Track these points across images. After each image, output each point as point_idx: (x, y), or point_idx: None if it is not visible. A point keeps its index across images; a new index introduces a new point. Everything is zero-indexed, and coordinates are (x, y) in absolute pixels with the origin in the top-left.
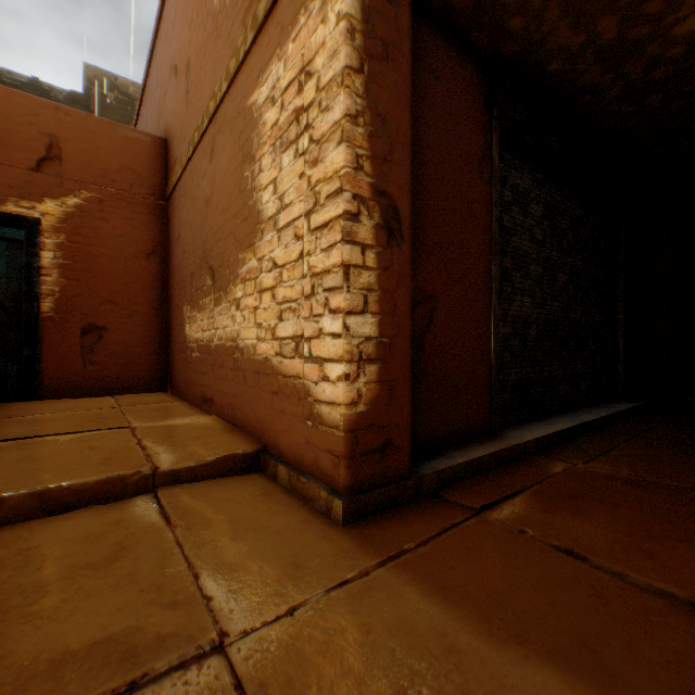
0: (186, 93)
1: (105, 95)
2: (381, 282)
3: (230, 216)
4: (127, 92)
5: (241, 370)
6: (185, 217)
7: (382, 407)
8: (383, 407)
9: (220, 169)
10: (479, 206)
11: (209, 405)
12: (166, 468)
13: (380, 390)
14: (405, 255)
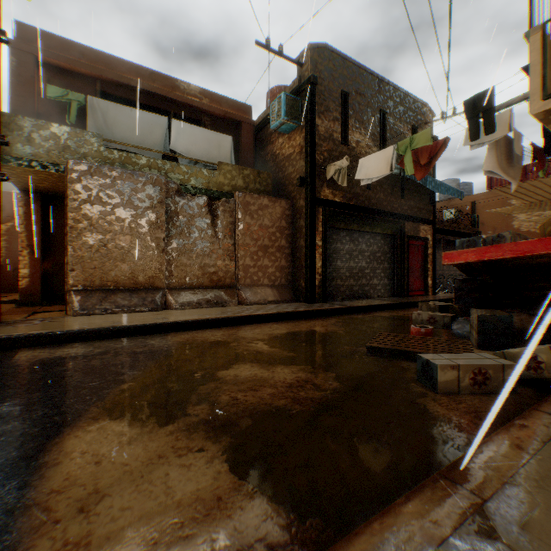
0: None
1: None
2: (32, 263)
3: None
4: None
5: None
6: None
7: (32, 287)
8: (33, 287)
9: None
10: None
11: None
12: None
13: (32, 283)
14: (40, 256)
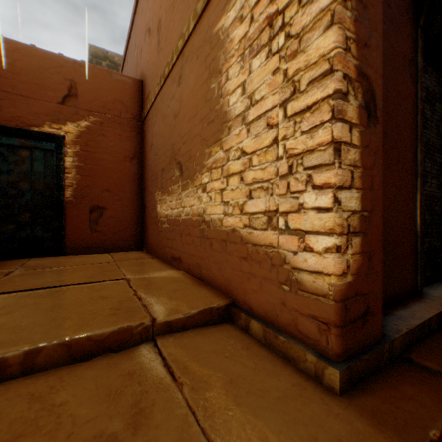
0: (157, 44)
1: (101, 63)
2: (362, 160)
3: (197, 122)
4: (113, 61)
5: (207, 238)
6: (156, 130)
7: (363, 277)
8: (364, 277)
9: (187, 89)
10: (407, 101)
11: (177, 262)
12: (161, 320)
13: (361, 261)
14: (378, 135)
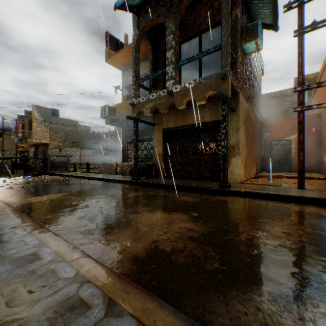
0: (323, 108)
1: None
2: None
3: None
4: (307, 78)
5: None
6: (322, 135)
7: None
8: None
9: None
10: None
11: None
12: (314, 177)
13: None
14: None
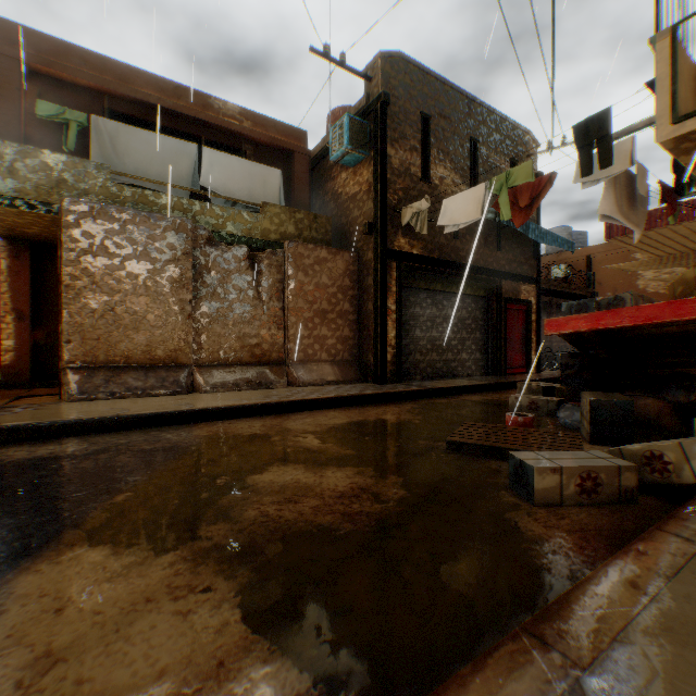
0: None
1: None
2: (18, 332)
3: None
4: None
5: None
6: None
7: (19, 363)
8: (19, 363)
9: None
10: None
11: None
12: None
13: (18, 359)
14: (30, 324)
